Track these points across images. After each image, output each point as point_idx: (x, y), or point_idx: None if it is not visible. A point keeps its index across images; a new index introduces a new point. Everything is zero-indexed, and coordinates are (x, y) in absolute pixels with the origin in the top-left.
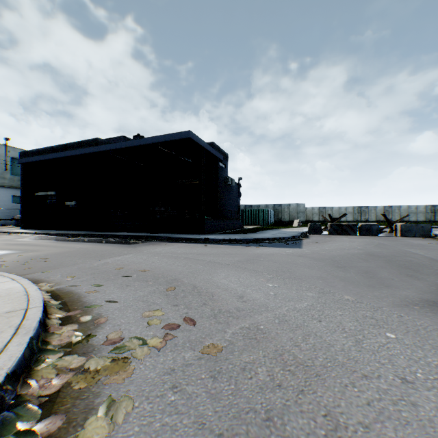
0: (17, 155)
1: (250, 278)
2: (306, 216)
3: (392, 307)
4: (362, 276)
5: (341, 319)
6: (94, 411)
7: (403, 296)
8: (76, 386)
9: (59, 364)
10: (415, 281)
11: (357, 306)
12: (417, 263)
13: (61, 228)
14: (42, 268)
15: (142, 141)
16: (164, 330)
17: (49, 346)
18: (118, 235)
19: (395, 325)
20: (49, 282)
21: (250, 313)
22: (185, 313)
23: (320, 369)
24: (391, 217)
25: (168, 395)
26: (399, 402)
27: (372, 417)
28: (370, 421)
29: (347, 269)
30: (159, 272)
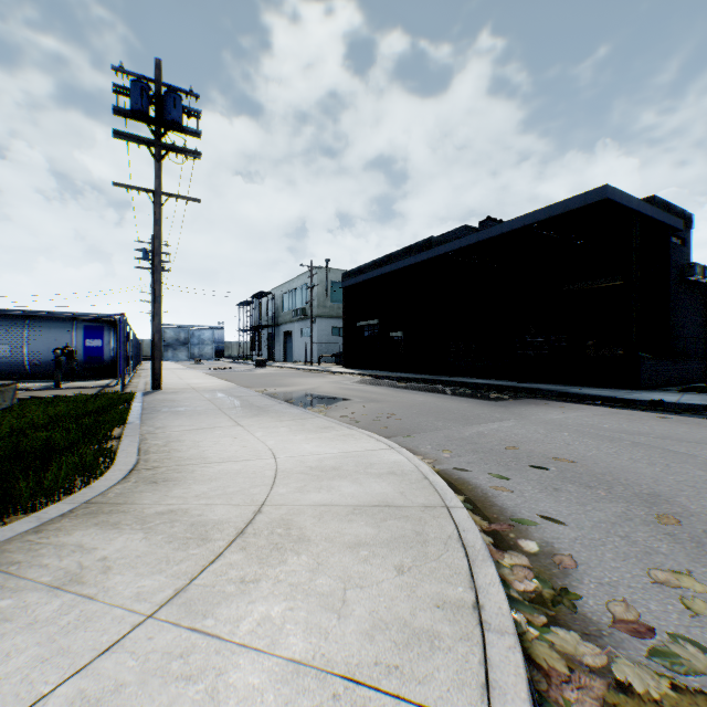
0: (335, 278)
1: None
2: None
3: None
4: None
5: None
6: None
7: None
8: None
9: (555, 642)
10: None
11: None
12: None
13: (385, 368)
14: (398, 430)
15: (505, 226)
16: None
17: (511, 591)
18: (466, 382)
19: None
20: (423, 456)
21: None
22: None
23: None
24: None
25: None
26: None
27: None
28: None
29: None
30: (600, 470)
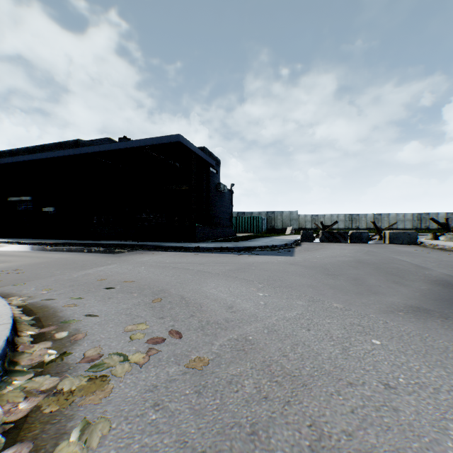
0: None
1: (240, 287)
2: (299, 224)
3: (378, 314)
4: (351, 284)
5: (329, 328)
6: (66, 436)
7: (389, 303)
8: (47, 409)
9: (29, 386)
10: (400, 288)
11: (345, 313)
12: (404, 269)
13: (38, 236)
14: (13, 281)
15: (128, 144)
16: (148, 345)
17: (18, 367)
18: (102, 243)
19: (380, 331)
20: (21, 296)
21: (239, 324)
22: (171, 325)
23: (307, 378)
24: (381, 224)
25: (149, 414)
26: (381, 408)
27: (356, 425)
28: (354, 428)
29: (337, 277)
30: (145, 283)
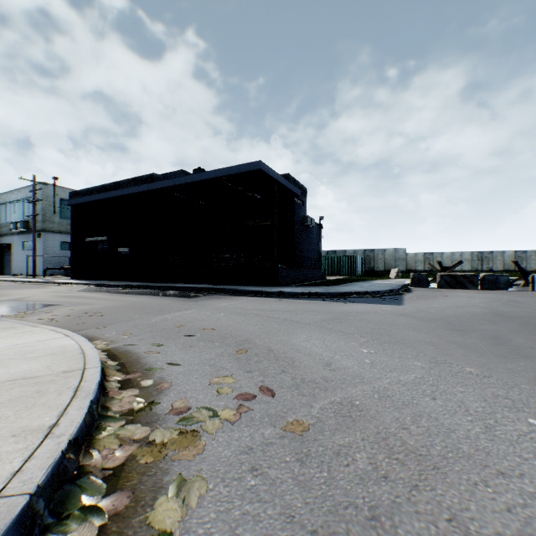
0: (66, 196)
1: (338, 341)
2: (407, 264)
3: (534, 385)
4: (488, 343)
5: (462, 398)
6: (164, 491)
7: None
8: (142, 460)
9: (122, 433)
10: None
11: (484, 381)
12: None
13: (113, 278)
14: (95, 324)
15: (204, 175)
16: (237, 401)
17: (109, 412)
18: (177, 286)
19: None
20: (104, 340)
21: (342, 385)
22: (261, 381)
23: (438, 460)
24: (525, 265)
25: (247, 479)
26: None
27: (515, 528)
28: (512, 532)
29: (466, 334)
30: (227, 331)
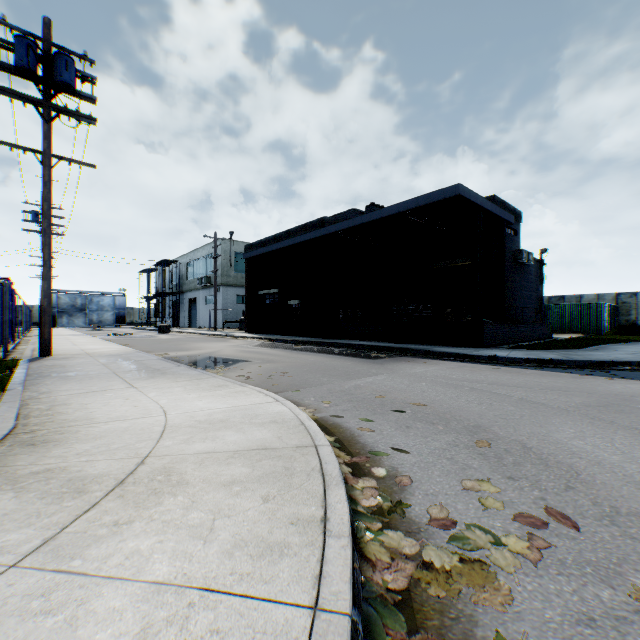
0: (239, 250)
1: (638, 445)
2: None
3: None
4: None
5: None
6: None
7: None
8: (431, 590)
9: (385, 541)
10: None
11: None
12: None
13: (284, 332)
14: (288, 386)
15: (384, 212)
16: (519, 525)
17: (358, 507)
18: (352, 344)
19: None
20: (306, 407)
21: None
22: (539, 497)
23: None
24: None
25: None
26: None
27: None
28: None
29: None
30: (444, 410)
